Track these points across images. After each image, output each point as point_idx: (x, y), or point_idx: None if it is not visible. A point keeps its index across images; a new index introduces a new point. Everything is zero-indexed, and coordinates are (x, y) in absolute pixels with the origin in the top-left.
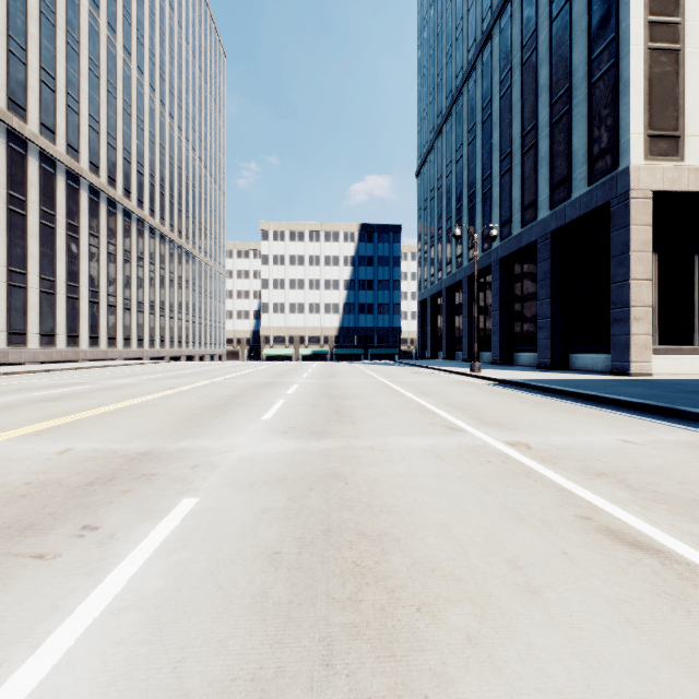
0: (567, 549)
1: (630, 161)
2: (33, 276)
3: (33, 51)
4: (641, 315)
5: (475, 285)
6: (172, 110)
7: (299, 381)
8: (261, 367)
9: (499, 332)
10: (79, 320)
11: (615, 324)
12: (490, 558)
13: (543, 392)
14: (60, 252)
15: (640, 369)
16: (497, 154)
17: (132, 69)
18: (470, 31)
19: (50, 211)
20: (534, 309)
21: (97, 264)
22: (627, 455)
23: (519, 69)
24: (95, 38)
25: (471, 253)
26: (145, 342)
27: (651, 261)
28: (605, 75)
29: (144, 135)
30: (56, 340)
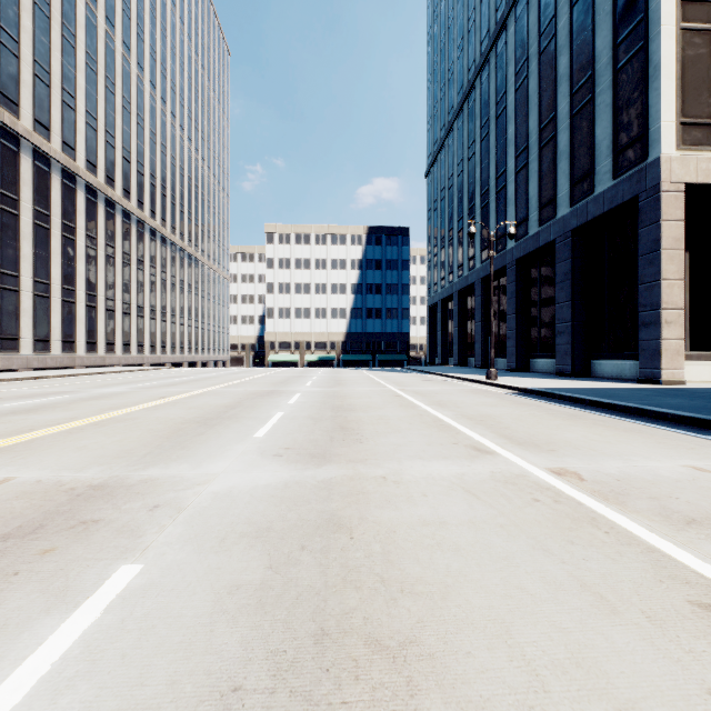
0: (710, 683)
1: (661, 151)
2: (26, 279)
3: (26, 44)
4: (673, 318)
5: (491, 286)
6: (173, 109)
7: (302, 390)
8: (264, 374)
9: (515, 337)
10: (75, 325)
11: (644, 328)
12: (591, 706)
13: (571, 403)
14: (55, 254)
15: (672, 377)
16: (512, 150)
17: (132, 65)
18: (483, 21)
19: (45, 211)
20: (552, 313)
21: (95, 267)
22: (710, 491)
23: (536, 58)
24: (92, 32)
25: (484, 255)
26: (146, 348)
27: (684, 260)
28: (632, 60)
29: (144, 134)
30: (50, 345)
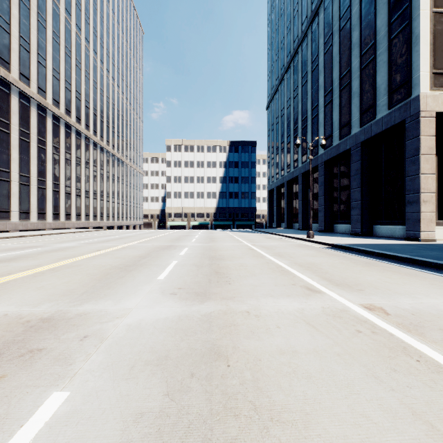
0: None
1: (420, 91)
2: (14, 174)
3: (14, 25)
4: (428, 198)
5: (310, 178)
6: (108, 67)
7: (189, 245)
8: (164, 234)
9: (324, 210)
10: (46, 203)
11: (409, 205)
12: None
13: (365, 254)
14: (33, 158)
15: (427, 236)
16: (322, 91)
17: (82, 39)
18: (303, 11)
19: (26, 131)
20: (348, 195)
21: (58, 166)
22: None
23: (337, 33)
24: (57, 18)
25: (304, 158)
26: (90, 217)
27: (435, 161)
28: (401, 33)
29: (90, 83)
30: (30, 215)
